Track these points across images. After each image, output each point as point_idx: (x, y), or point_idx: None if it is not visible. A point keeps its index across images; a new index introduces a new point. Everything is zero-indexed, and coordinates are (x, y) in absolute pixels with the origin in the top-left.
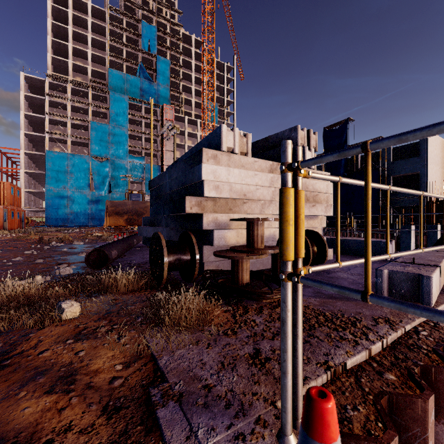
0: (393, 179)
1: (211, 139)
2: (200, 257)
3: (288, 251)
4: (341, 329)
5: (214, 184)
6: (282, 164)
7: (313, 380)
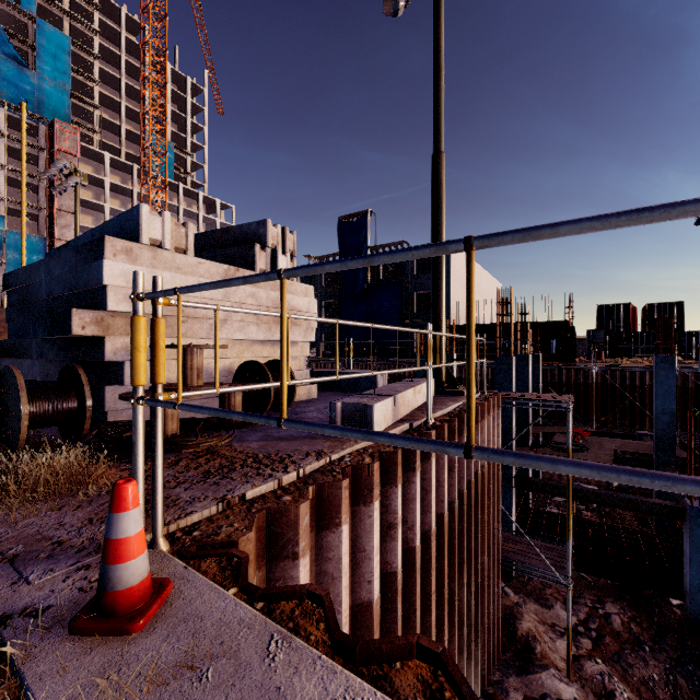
0: (419, 296)
1: (125, 221)
2: (100, 403)
3: (137, 376)
4: (264, 467)
5: (126, 292)
6: (132, 293)
7: (198, 512)
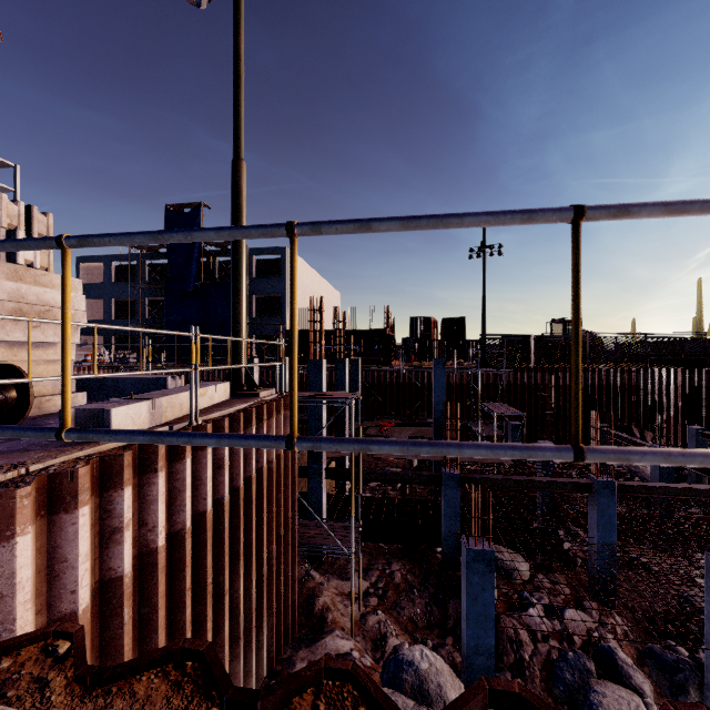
0: (259, 299)
1: None
2: None
3: None
4: None
5: None
6: None
7: None
